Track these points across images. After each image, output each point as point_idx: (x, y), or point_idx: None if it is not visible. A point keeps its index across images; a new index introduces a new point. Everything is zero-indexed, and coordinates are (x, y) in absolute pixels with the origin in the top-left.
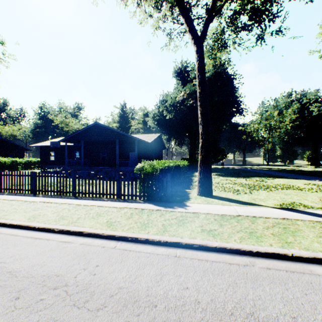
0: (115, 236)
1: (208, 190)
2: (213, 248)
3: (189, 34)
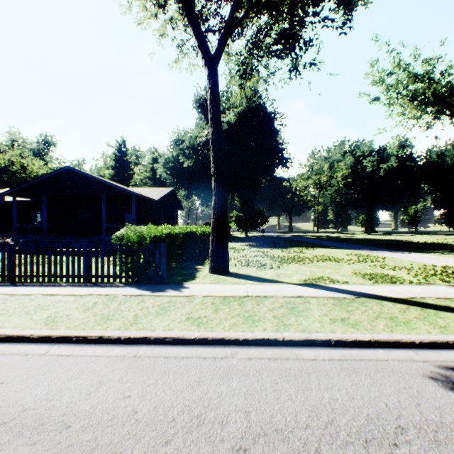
0: (53, 336)
1: (223, 266)
2: (191, 341)
3: (199, 51)
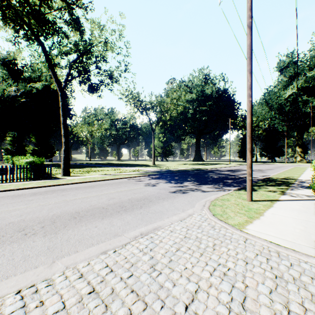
0: (51, 185)
1: (69, 173)
2: (87, 182)
3: (56, 83)
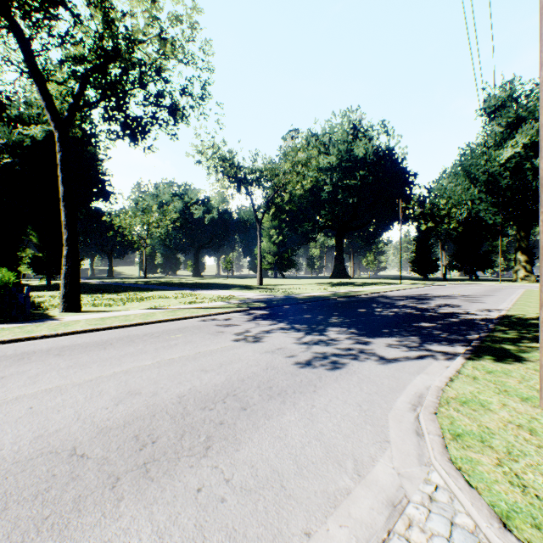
0: (6, 340)
1: (78, 305)
2: (103, 329)
3: (49, 112)
